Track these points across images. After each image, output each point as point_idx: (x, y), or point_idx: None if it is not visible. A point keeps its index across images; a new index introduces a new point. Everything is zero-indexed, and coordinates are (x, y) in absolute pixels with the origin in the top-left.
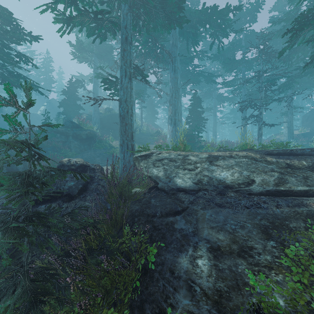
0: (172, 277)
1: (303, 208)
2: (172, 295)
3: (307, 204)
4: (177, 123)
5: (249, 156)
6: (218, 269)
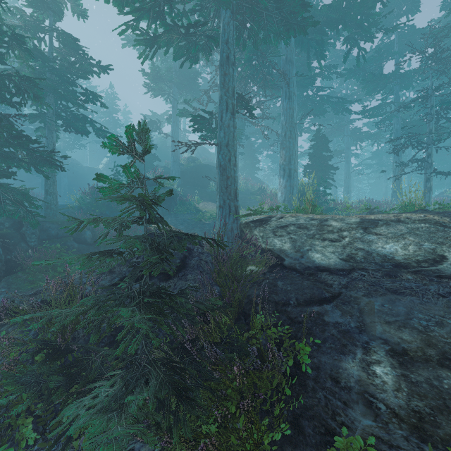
0: (338, 387)
1: None
2: (343, 411)
3: None
4: (293, 175)
5: (431, 220)
6: (410, 382)
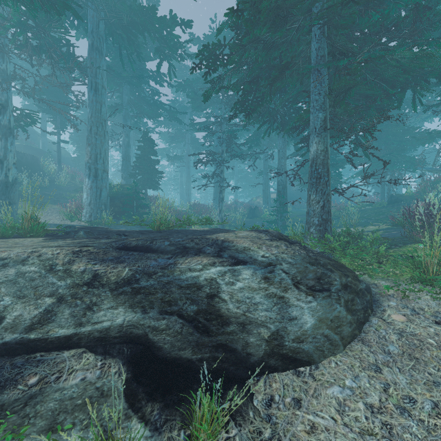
0: None
1: None
2: None
3: (16, 382)
4: (102, 175)
5: (51, 261)
6: None
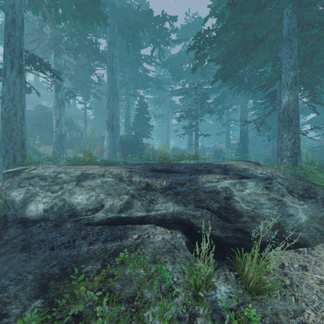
0: None
1: (117, 242)
2: None
3: (126, 237)
4: (116, 129)
5: (119, 175)
6: None
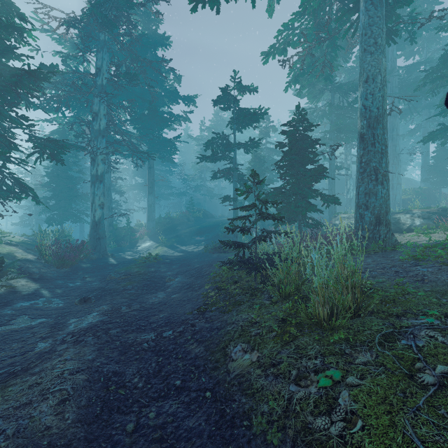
0: None
1: None
2: None
3: None
4: (396, 187)
5: None
6: None
